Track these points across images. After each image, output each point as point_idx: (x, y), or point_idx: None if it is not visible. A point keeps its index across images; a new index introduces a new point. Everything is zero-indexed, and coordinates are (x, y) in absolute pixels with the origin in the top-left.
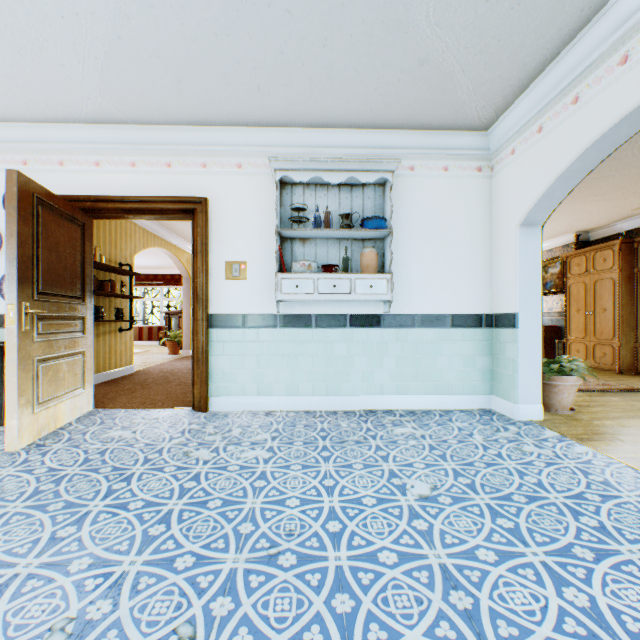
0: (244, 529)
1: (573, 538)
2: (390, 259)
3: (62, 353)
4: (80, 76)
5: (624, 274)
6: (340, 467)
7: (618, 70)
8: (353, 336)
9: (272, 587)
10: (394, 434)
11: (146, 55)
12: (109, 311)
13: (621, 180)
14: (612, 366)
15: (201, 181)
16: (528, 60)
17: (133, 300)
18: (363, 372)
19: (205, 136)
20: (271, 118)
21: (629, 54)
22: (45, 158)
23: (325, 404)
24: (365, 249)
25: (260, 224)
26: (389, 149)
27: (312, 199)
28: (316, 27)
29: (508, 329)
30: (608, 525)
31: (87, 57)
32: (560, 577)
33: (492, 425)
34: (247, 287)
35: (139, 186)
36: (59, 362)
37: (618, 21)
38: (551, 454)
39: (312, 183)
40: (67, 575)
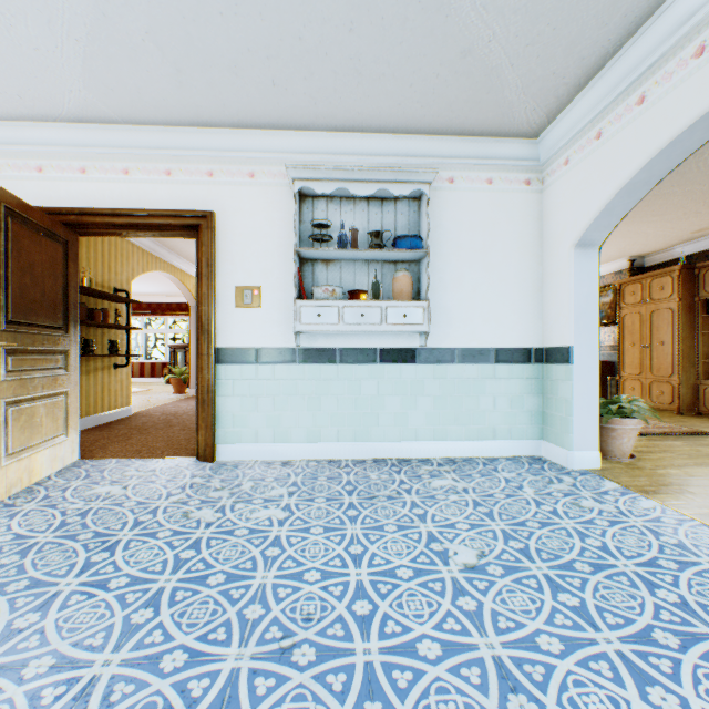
0: (251, 613)
1: (651, 618)
2: (427, 284)
3: (38, 394)
4: (59, 63)
5: (684, 303)
6: (369, 529)
7: (693, 63)
8: (384, 373)
9: (284, 695)
10: (432, 487)
11: (137, 38)
12: (101, 344)
13: (683, 198)
14: (671, 406)
15: (207, 192)
16: (587, 53)
17: (130, 331)
18: (395, 415)
19: (211, 139)
20: (289, 119)
21: (706, 44)
22: (20, 163)
23: (352, 452)
24: (398, 272)
25: (276, 243)
26: (425, 158)
27: (337, 214)
28: (341, 7)
29: (561, 365)
30: (691, 600)
31: (66, 39)
32: (642, 672)
33: (544, 475)
34: (261, 316)
35: (133, 197)
36: (35, 405)
37: (693, 6)
38: (614, 510)
39: (337, 196)
40: (19, 683)
